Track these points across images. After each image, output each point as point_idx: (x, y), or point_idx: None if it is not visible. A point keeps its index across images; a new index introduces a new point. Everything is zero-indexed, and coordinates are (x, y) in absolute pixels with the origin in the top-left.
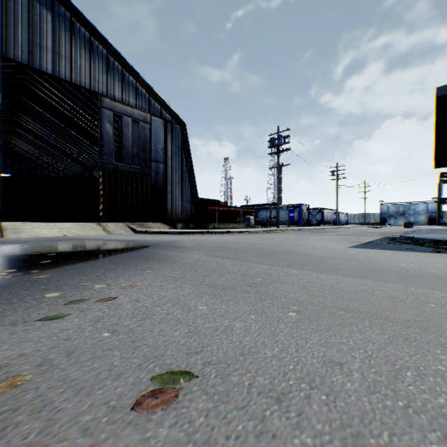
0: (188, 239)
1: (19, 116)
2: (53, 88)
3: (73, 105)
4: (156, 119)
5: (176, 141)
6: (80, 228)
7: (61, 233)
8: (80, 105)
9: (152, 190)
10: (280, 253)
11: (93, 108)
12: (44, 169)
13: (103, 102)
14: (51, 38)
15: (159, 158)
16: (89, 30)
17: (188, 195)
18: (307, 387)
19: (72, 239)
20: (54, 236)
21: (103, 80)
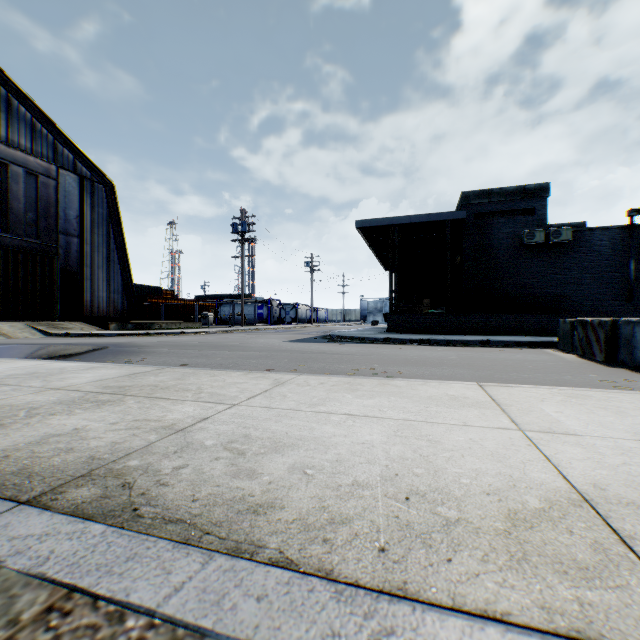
0: (141, 340)
1: None
2: None
3: None
4: (66, 173)
5: (99, 207)
6: None
7: None
8: None
9: (61, 275)
10: (227, 346)
11: None
12: None
13: None
14: None
15: (72, 229)
16: None
17: (119, 283)
18: (216, 363)
19: None
20: None
21: None
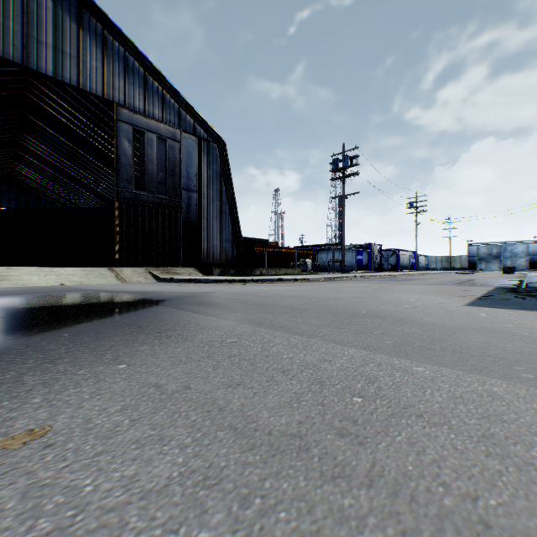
0: (225, 290)
1: (23, 137)
2: (61, 100)
3: (87, 122)
4: (187, 136)
5: (213, 164)
6: (85, 274)
7: (57, 281)
8: (95, 122)
9: (183, 226)
10: (366, 318)
11: (111, 125)
12: (55, 202)
13: (119, 113)
14: (52, 30)
15: (192, 185)
16: (101, 21)
17: (229, 232)
18: None
19: (65, 290)
20: (48, 285)
21: (119, 86)
